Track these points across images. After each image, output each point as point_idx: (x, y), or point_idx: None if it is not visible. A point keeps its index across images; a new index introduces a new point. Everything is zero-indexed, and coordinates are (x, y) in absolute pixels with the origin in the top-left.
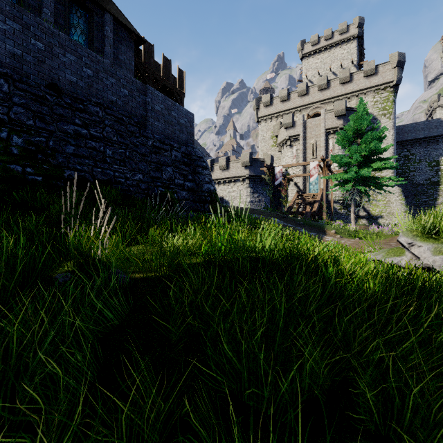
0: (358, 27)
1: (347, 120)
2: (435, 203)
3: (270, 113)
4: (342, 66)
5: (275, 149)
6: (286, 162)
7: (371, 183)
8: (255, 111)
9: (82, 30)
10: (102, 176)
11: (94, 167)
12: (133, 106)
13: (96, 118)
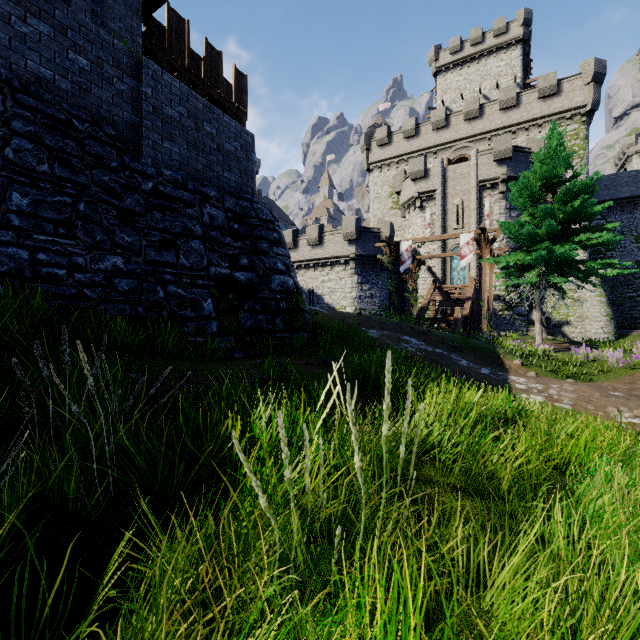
0: (524, 25)
1: (514, 166)
2: None
3: (388, 157)
4: (498, 86)
5: (395, 214)
6: (413, 234)
7: (571, 270)
8: (364, 154)
9: None
10: None
11: None
12: (106, 100)
13: None
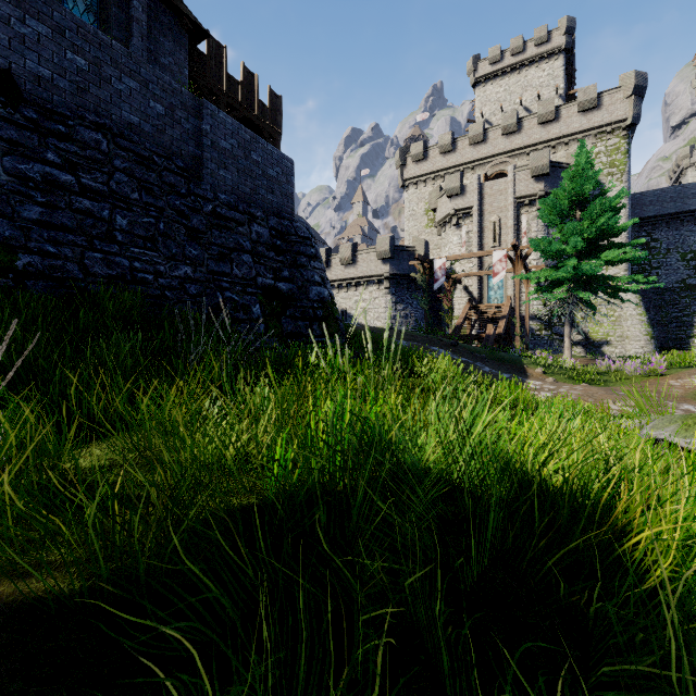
0: (567, 33)
1: (552, 182)
2: (693, 320)
3: (424, 173)
4: (539, 98)
5: (431, 232)
6: (450, 252)
7: (599, 286)
8: (399, 170)
9: (89, 4)
10: (105, 267)
11: (87, 250)
12: (176, 138)
13: (95, 154)
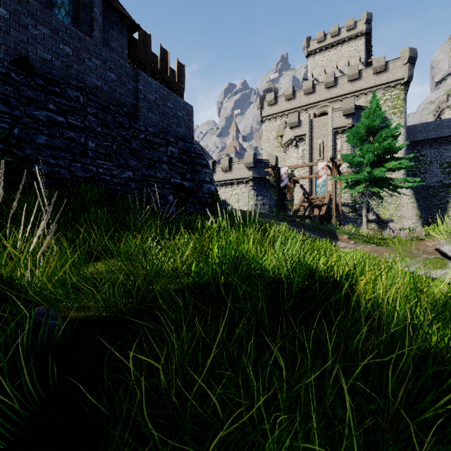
0: (366, 23)
1: (356, 118)
2: (447, 206)
3: (275, 113)
4: (349, 64)
5: (279, 150)
6: (291, 163)
7: (384, 184)
8: (259, 110)
9: (67, 10)
10: (82, 172)
11: (72, 162)
12: (122, 94)
13: (76, 104)
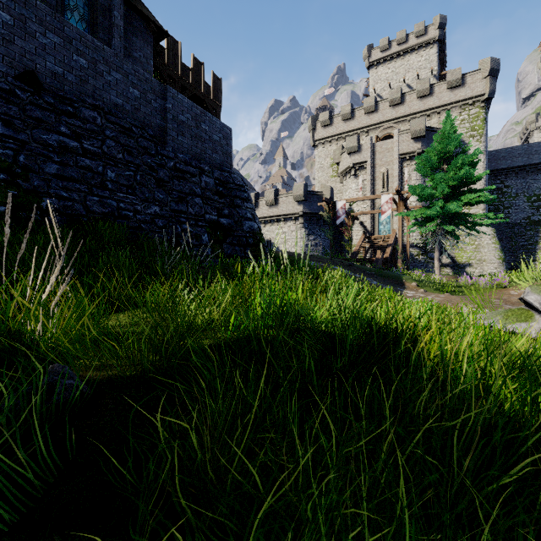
0: (439, 28)
1: (427, 142)
2: (536, 247)
3: (330, 135)
4: (419, 77)
5: (335, 180)
6: (349, 196)
7: (460, 221)
8: (311, 133)
9: (82, 14)
10: (100, 207)
11: (88, 195)
12: (148, 114)
13: (92, 127)
